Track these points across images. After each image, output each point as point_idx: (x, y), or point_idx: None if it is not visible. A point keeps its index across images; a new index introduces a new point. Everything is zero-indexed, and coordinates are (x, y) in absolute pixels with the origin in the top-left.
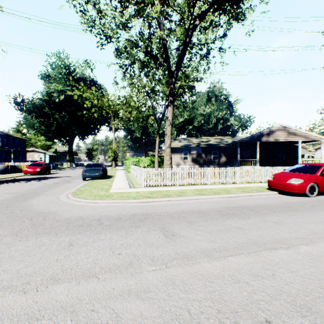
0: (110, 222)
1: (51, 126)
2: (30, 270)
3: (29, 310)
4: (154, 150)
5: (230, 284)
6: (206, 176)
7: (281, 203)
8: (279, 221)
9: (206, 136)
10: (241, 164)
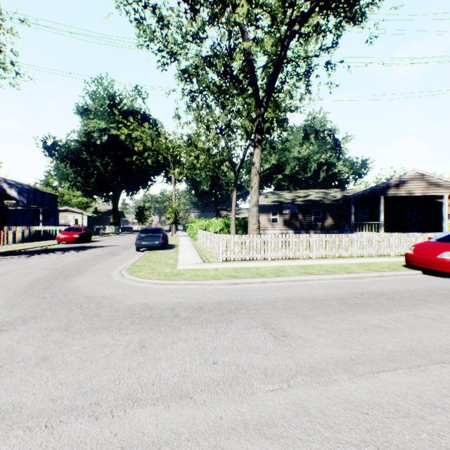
0: (189, 313)
1: (90, 178)
2: (96, 383)
3: (108, 447)
4: (228, 208)
5: (395, 419)
6: (310, 247)
7: (432, 289)
8: (438, 317)
9: (302, 189)
10: (355, 229)
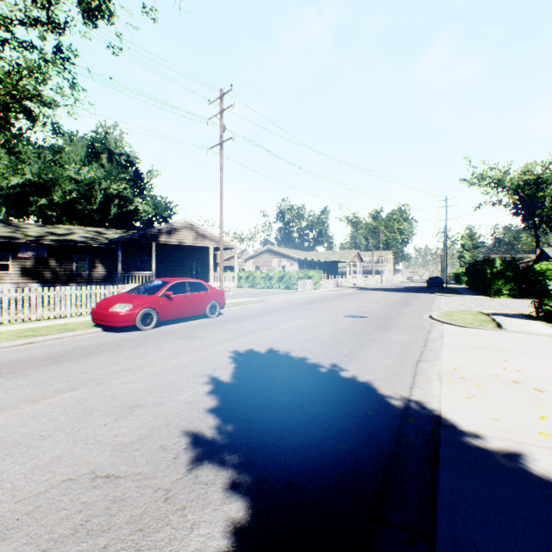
0: None
1: None
2: None
3: None
4: None
5: None
6: None
7: (61, 351)
8: None
9: (88, 225)
10: (135, 281)
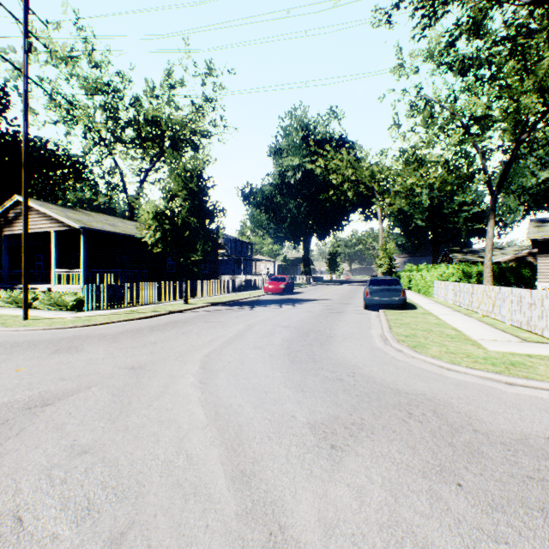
0: None
1: (282, 222)
2: None
3: None
4: (463, 249)
5: None
6: None
7: None
8: None
9: None
10: None
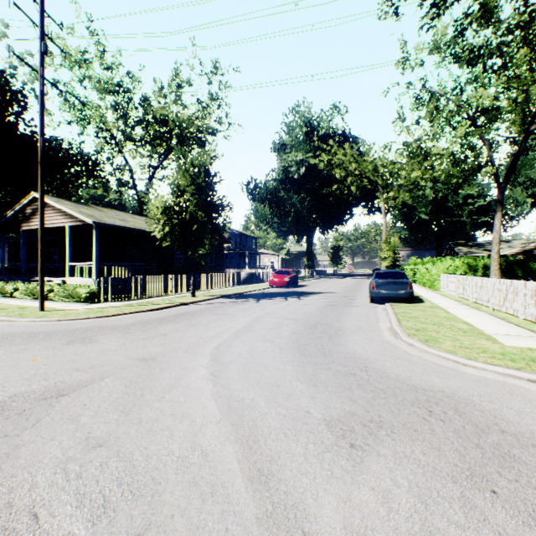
0: None
1: (286, 217)
2: None
3: None
4: (468, 242)
5: None
6: None
7: None
8: None
9: None
10: None
